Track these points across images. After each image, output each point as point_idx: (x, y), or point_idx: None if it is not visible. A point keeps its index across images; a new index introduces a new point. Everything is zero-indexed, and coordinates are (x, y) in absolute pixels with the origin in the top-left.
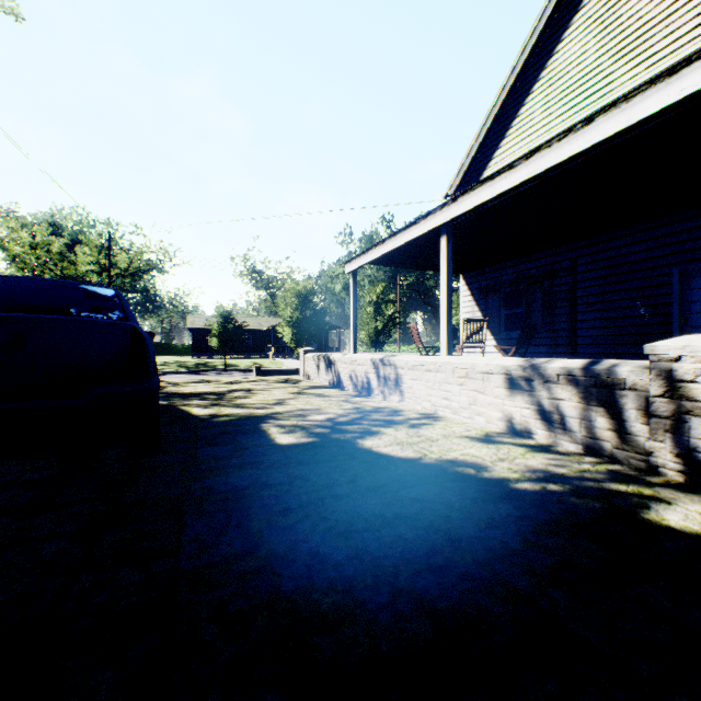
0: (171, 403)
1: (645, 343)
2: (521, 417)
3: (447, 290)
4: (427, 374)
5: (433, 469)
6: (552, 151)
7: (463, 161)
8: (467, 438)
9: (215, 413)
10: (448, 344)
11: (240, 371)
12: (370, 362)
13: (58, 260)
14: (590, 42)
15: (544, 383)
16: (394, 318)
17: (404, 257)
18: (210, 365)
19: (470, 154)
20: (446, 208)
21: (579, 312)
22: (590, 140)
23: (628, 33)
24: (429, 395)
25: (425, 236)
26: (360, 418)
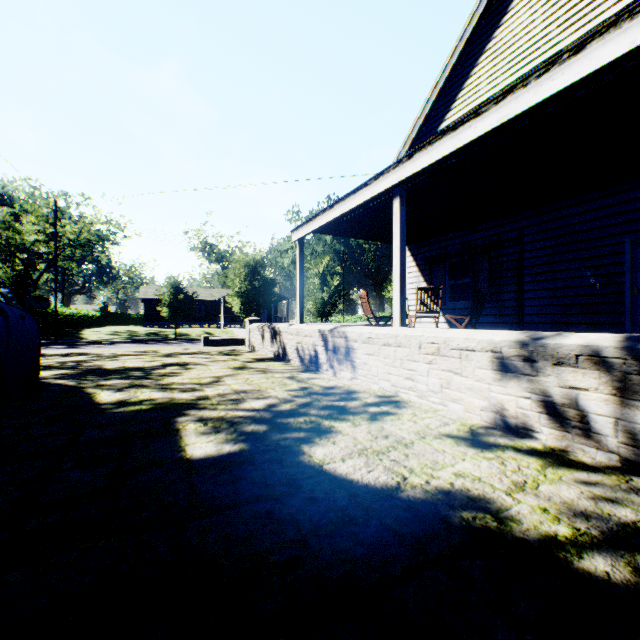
0: (80, 384)
1: (595, 313)
2: (518, 409)
3: (400, 256)
4: (386, 348)
5: (426, 517)
6: (529, 90)
7: (409, 133)
8: (450, 439)
9: (125, 399)
10: (402, 314)
11: (190, 340)
12: (318, 333)
13: (2, 228)
14: (538, 11)
15: (554, 366)
16: (340, 289)
17: (352, 226)
18: (162, 334)
19: (416, 127)
20: (400, 167)
21: (527, 282)
22: (580, 72)
23: (577, 0)
24: (389, 374)
25: (375, 201)
26: (307, 405)
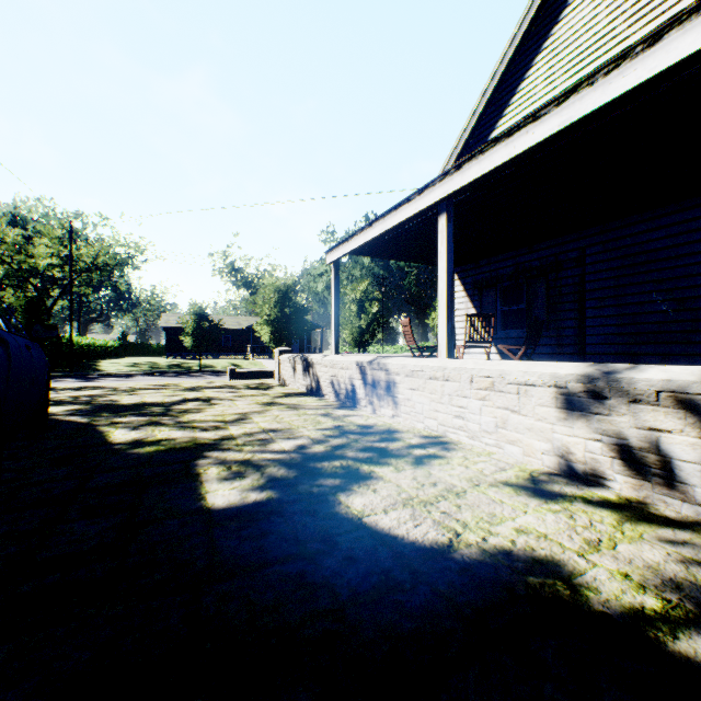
0: (92, 421)
1: (668, 342)
2: (586, 453)
3: (447, 279)
4: (432, 382)
5: (484, 583)
6: (596, 89)
7: (456, 143)
8: (508, 488)
9: (141, 439)
10: (449, 343)
11: (216, 373)
12: (356, 365)
13: (13, 251)
14: (602, 4)
15: (630, 404)
16: (379, 316)
17: (393, 246)
18: (185, 366)
19: (464, 136)
20: (447, 179)
21: (589, 308)
22: (656, 66)
23: None
24: (435, 411)
25: (418, 218)
26: (344, 447)
